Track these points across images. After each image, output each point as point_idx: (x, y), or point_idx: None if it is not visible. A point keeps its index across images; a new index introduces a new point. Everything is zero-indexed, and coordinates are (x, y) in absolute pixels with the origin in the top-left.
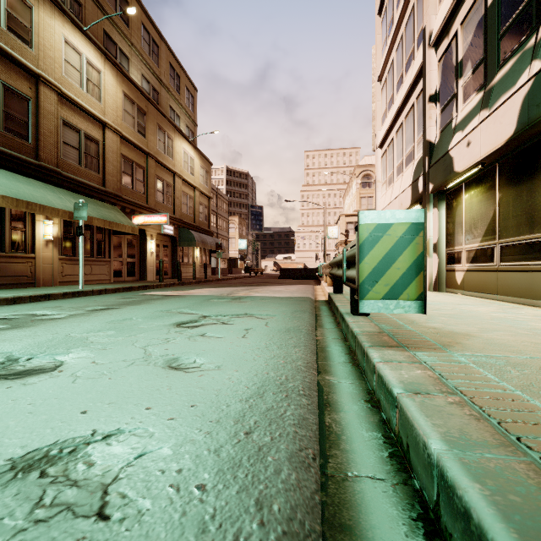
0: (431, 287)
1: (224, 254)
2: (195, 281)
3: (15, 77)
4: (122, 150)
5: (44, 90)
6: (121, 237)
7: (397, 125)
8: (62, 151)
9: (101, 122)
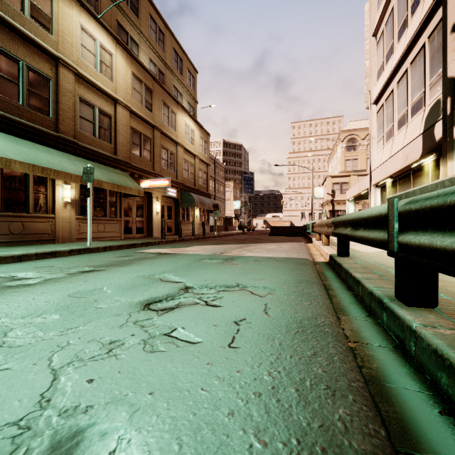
0: None
1: (221, 213)
2: (194, 237)
3: (38, 60)
4: (131, 123)
5: (63, 71)
6: (131, 200)
7: (399, 74)
8: (79, 124)
9: (113, 98)
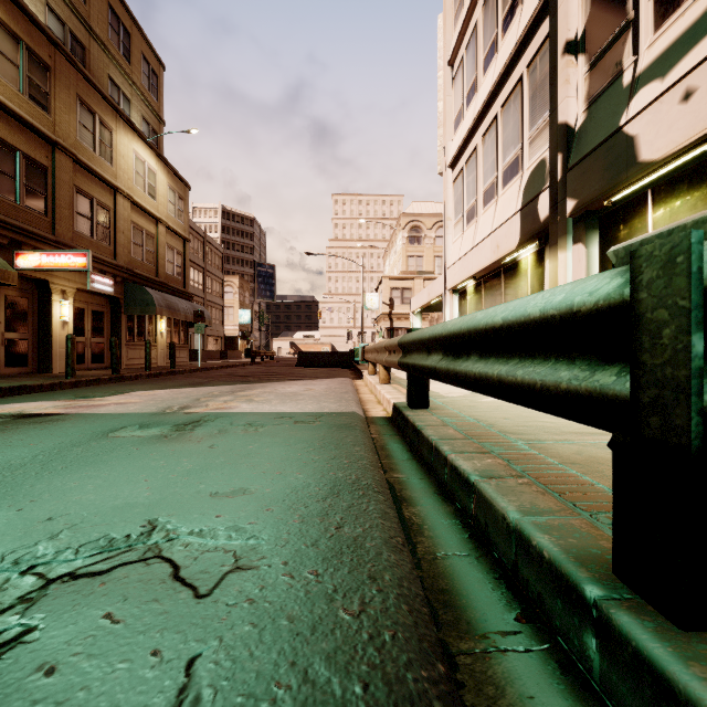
0: None
1: (216, 329)
2: (148, 373)
3: None
4: None
5: None
6: None
7: (486, 123)
8: None
9: None
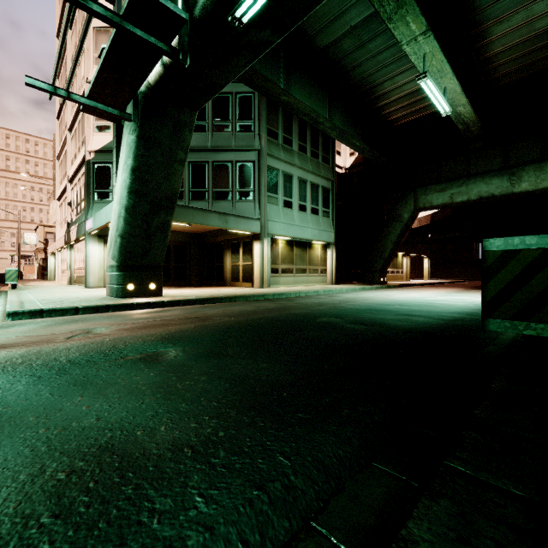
0: (69, 283)
1: None
2: None
3: None
4: None
5: None
6: None
7: (64, 198)
8: None
9: None
